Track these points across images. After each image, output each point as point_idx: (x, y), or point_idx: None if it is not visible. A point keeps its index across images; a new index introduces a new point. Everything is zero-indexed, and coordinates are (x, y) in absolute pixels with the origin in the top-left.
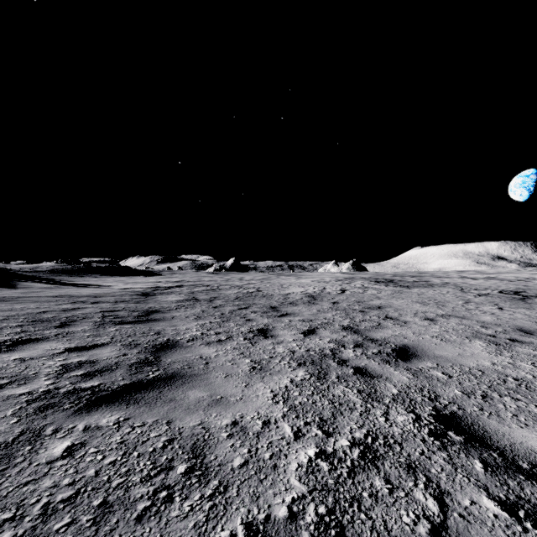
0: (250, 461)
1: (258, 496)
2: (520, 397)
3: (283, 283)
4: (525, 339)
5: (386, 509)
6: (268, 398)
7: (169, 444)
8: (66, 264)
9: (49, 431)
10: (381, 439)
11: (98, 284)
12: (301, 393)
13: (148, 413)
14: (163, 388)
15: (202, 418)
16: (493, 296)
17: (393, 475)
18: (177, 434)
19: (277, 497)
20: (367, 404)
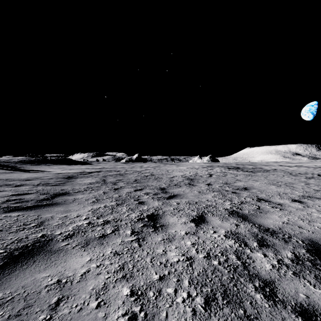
0: None
1: None
2: None
3: (168, 169)
4: None
5: None
6: None
7: None
8: (31, 157)
9: None
10: None
11: (44, 170)
12: None
13: None
14: None
15: None
16: (319, 179)
17: None
18: None
19: None
20: None
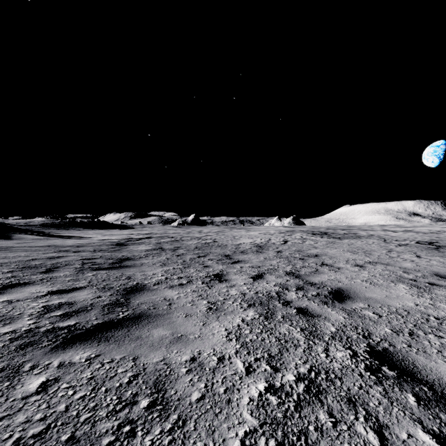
0: (206, 396)
1: (214, 430)
2: (442, 334)
3: (235, 235)
4: (442, 283)
5: (331, 443)
6: (222, 336)
7: (134, 379)
8: (54, 219)
9: (27, 368)
10: (323, 374)
11: (80, 235)
12: (251, 331)
13: (116, 350)
14: (131, 327)
15: (164, 354)
16: (412, 246)
17: (335, 409)
18: (141, 369)
19: (231, 430)
20: (310, 341)
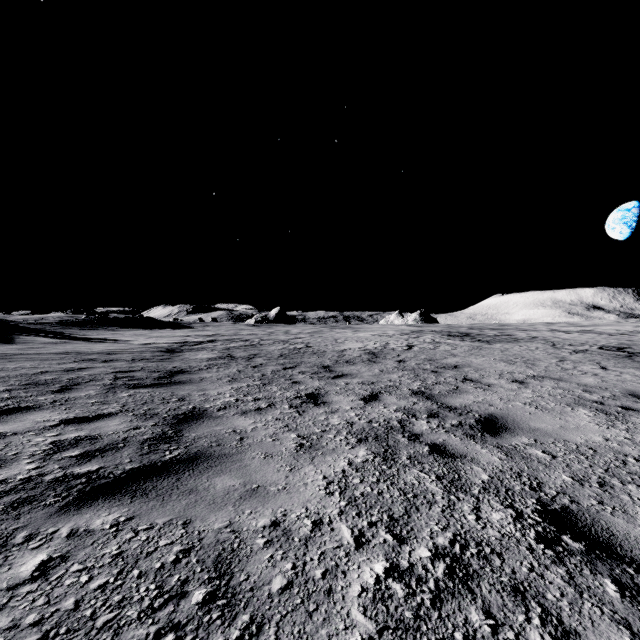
0: (295, 583)
1: (306, 639)
2: None
3: (337, 337)
4: None
5: None
6: (319, 488)
7: (183, 556)
8: (78, 315)
9: (20, 538)
10: (473, 547)
11: (114, 338)
12: (363, 479)
13: (158, 509)
14: (182, 474)
15: (231, 516)
16: (593, 353)
17: (494, 604)
18: (196, 541)
19: None
20: (451, 496)
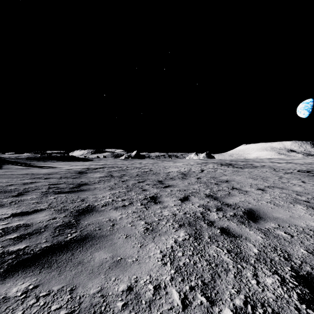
0: None
1: None
2: None
3: (165, 165)
4: None
5: None
6: (158, 259)
7: None
8: (36, 154)
9: None
10: (259, 307)
11: (53, 166)
12: (184, 253)
13: (56, 278)
14: (75, 250)
15: (102, 283)
16: (295, 174)
17: None
18: (76, 305)
19: None
20: (238, 265)
